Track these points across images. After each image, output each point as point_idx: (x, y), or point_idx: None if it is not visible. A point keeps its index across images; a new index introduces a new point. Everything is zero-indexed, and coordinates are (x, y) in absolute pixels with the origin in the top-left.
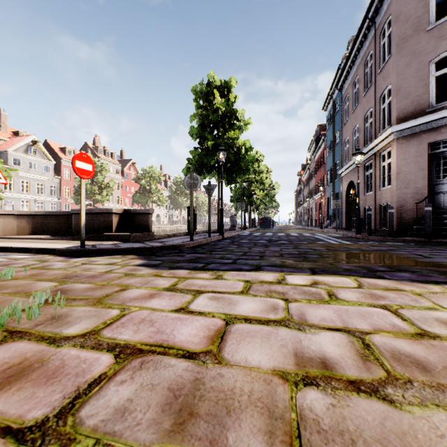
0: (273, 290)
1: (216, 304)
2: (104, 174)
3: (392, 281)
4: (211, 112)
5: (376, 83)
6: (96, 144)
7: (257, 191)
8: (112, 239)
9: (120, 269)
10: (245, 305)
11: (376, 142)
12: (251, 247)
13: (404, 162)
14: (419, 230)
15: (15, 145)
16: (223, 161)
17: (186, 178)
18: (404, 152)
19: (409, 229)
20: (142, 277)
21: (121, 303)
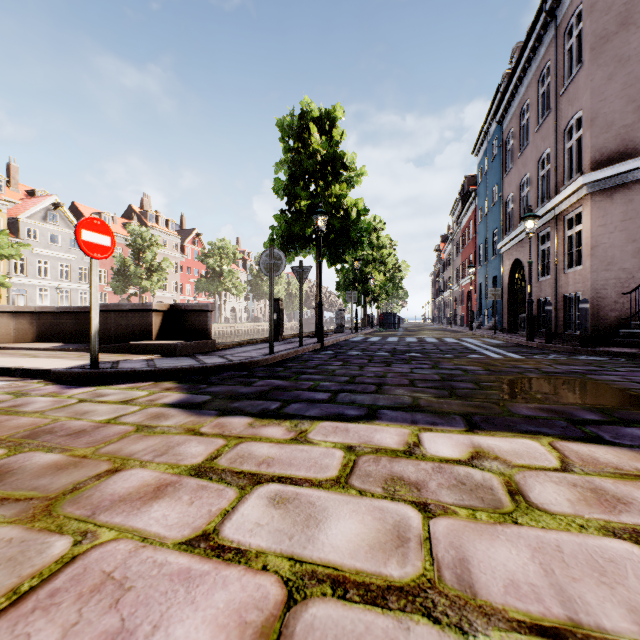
0: (398, 475)
1: (280, 522)
2: (155, 250)
3: (622, 450)
4: (306, 156)
5: (557, 109)
6: (144, 207)
7: (375, 273)
8: (150, 350)
9: (135, 414)
10: (339, 526)
11: (557, 200)
12: (364, 365)
13: (603, 229)
14: (628, 336)
15: (29, 210)
16: (322, 230)
17: (263, 256)
18: (603, 214)
19: (612, 334)
20: (164, 436)
21: (87, 514)
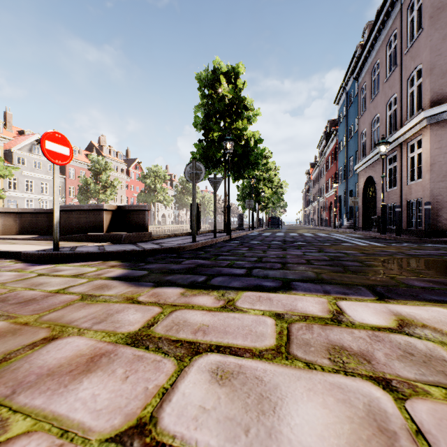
0: (338, 344)
1: (228, 406)
2: (108, 173)
3: None
4: (217, 100)
5: (401, 65)
6: (101, 143)
7: (265, 188)
8: (101, 239)
9: (82, 285)
10: (300, 412)
11: (402, 131)
12: (266, 250)
13: (439, 151)
14: None
15: (20, 144)
16: (230, 152)
17: (188, 168)
18: (439, 140)
19: (446, 228)
20: (105, 304)
21: (5, 394)
